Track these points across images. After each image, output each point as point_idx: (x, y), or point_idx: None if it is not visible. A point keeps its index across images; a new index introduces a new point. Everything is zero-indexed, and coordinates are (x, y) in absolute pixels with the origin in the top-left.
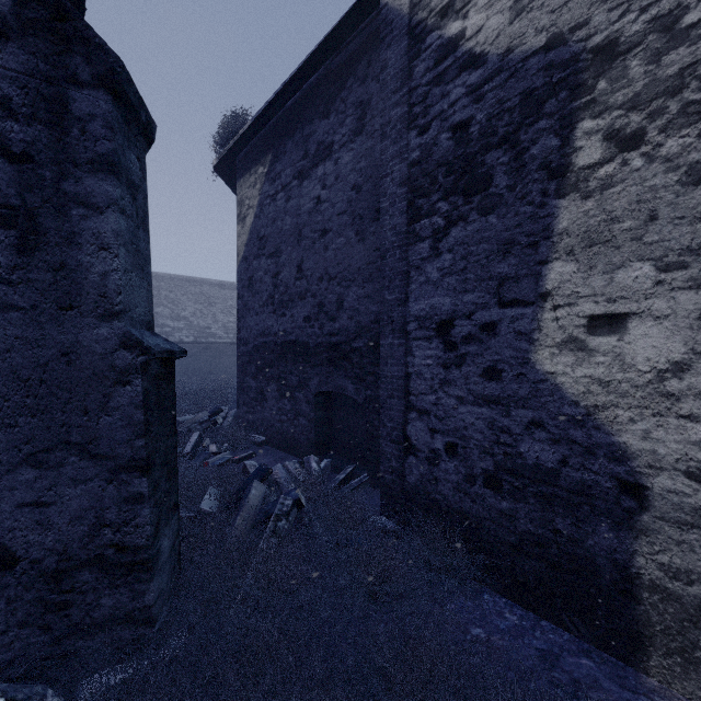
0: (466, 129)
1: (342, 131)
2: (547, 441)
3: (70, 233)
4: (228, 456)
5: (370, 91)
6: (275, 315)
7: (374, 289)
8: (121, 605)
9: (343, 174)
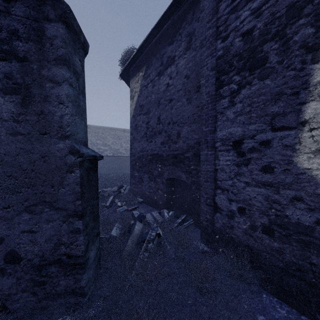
0: (250, 34)
1: (179, 50)
2: (305, 209)
3: (45, 96)
4: (125, 207)
5: (194, 27)
6: (147, 142)
7: (196, 127)
8: (69, 285)
9: (180, 71)
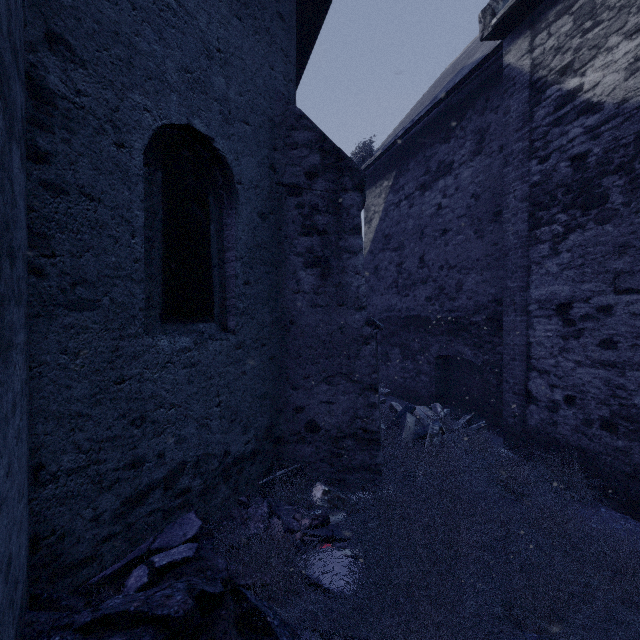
0: (583, 160)
1: (461, 153)
2: None
3: (343, 267)
4: None
5: (488, 121)
6: (399, 296)
7: (491, 276)
8: (365, 460)
9: (462, 186)
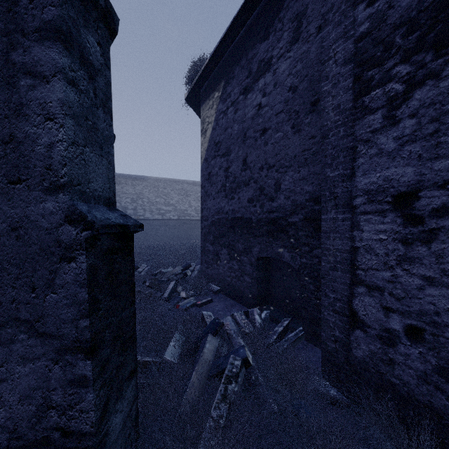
0: None
1: (279, 46)
2: None
3: (18, 105)
4: (193, 301)
5: (306, 2)
6: (226, 199)
7: (308, 172)
8: None
9: (280, 80)
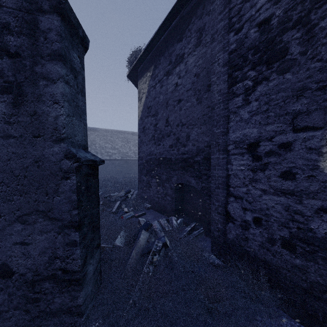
0: (268, 23)
1: (189, 47)
2: None
3: (39, 95)
4: (132, 214)
5: (204, 21)
6: (155, 145)
7: (206, 129)
8: (65, 303)
9: (189, 69)
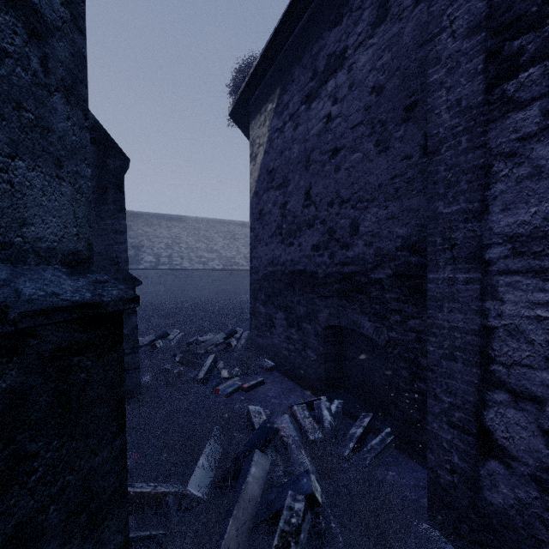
0: None
1: (357, 30)
2: None
3: None
4: (238, 382)
5: None
6: (283, 245)
7: (401, 208)
8: None
9: (358, 79)
